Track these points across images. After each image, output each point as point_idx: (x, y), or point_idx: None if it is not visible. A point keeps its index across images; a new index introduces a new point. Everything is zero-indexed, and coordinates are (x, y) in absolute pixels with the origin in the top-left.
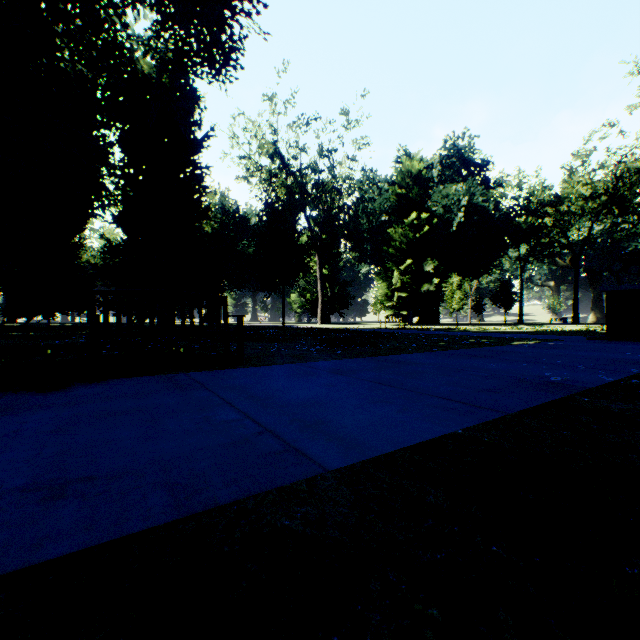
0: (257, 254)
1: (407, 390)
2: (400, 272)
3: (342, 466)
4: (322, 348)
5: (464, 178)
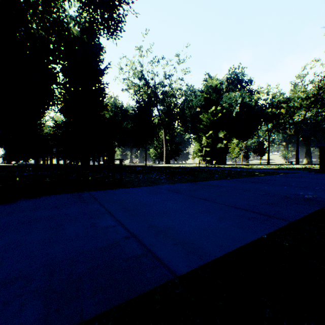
0: (132, 128)
1: (220, 203)
2: (206, 137)
3: (187, 271)
4: (166, 177)
5: (239, 89)
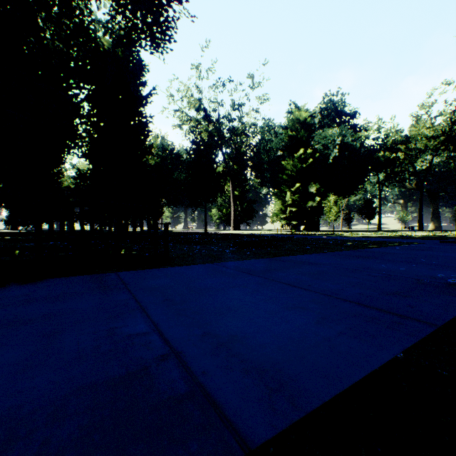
0: (186, 179)
1: (317, 293)
2: (291, 193)
3: (269, 437)
4: (234, 249)
5: (338, 124)
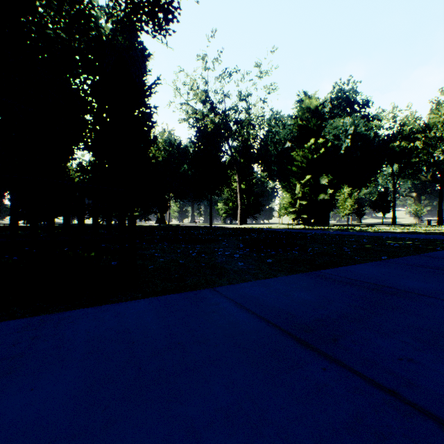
0: (190, 169)
1: None
2: (301, 185)
3: None
4: (246, 252)
5: (349, 114)
